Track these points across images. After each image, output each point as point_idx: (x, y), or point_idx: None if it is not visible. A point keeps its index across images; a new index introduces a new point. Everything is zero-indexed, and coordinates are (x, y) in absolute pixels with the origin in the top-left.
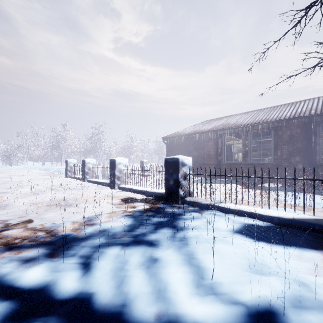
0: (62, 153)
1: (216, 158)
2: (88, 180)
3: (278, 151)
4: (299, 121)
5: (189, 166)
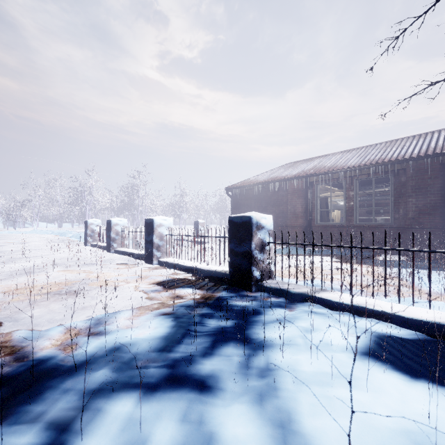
0: (86, 211)
1: (304, 218)
2: (115, 251)
3: (400, 207)
4: (434, 160)
5: (268, 230)
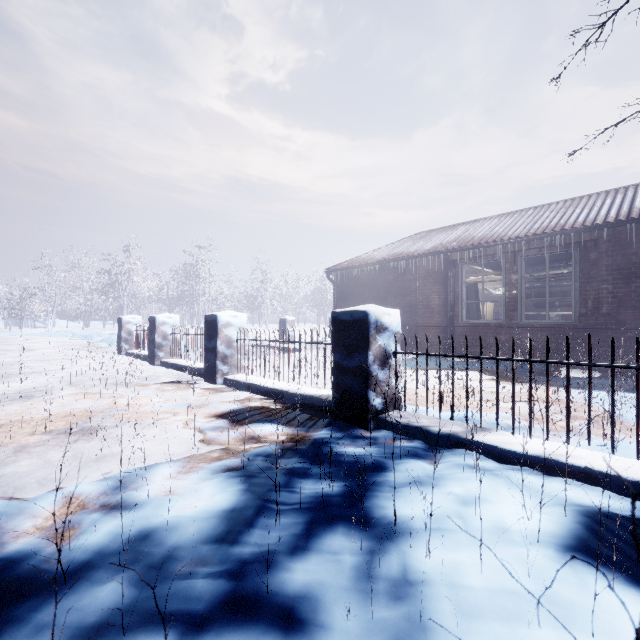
0: (123, 304)
1: (443, 313)
2: (162, 363)
3: (588, 297)
4: None
5: (393, 333)
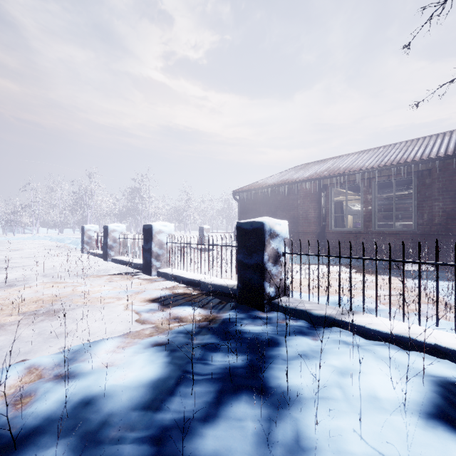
0: (87, 216)
1: (318, 223)
2: (112, 259)
3: (424, 211)
4: None
5: (283, 238)
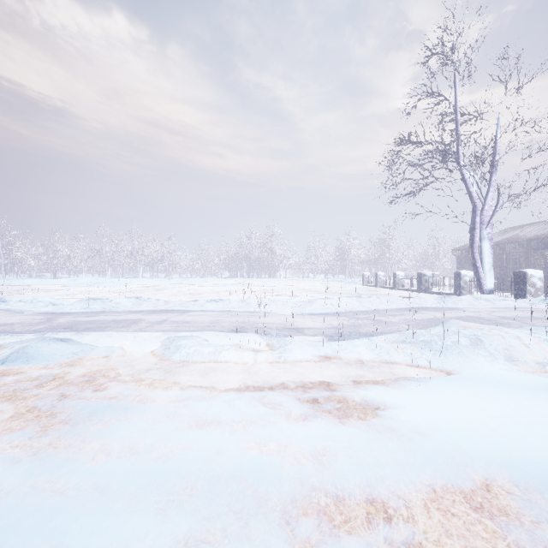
0: (346, 265)
1: (500, 271)
2: (379, 287)
3: None
4: None
5: (427, 276)
